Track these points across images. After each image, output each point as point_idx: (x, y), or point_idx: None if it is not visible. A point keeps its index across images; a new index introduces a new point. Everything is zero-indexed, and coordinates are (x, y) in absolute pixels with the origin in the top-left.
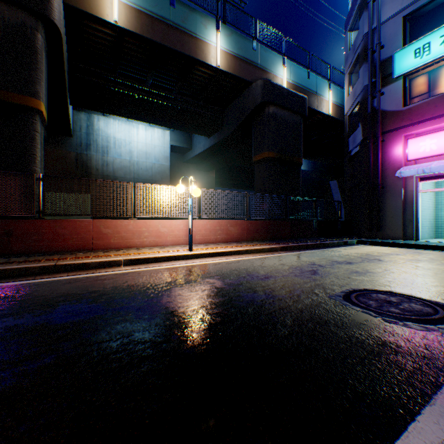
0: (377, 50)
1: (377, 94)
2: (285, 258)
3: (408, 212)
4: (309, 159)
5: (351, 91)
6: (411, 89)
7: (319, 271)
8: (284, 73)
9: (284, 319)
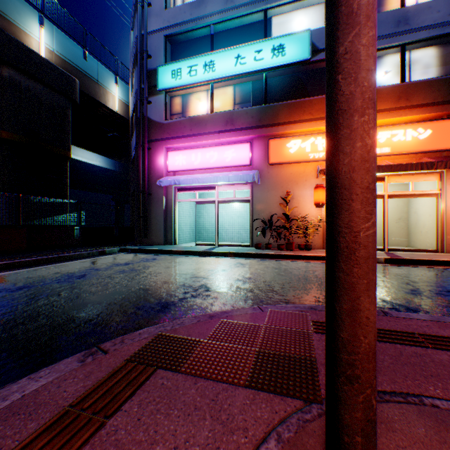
0: (145, 58)
1: (145, 100)
2: None
3: (170, 219)
4: (109, 157)
5: (132, 93)
6: (173, 107)
7: None
8: (43, 35)
9: None
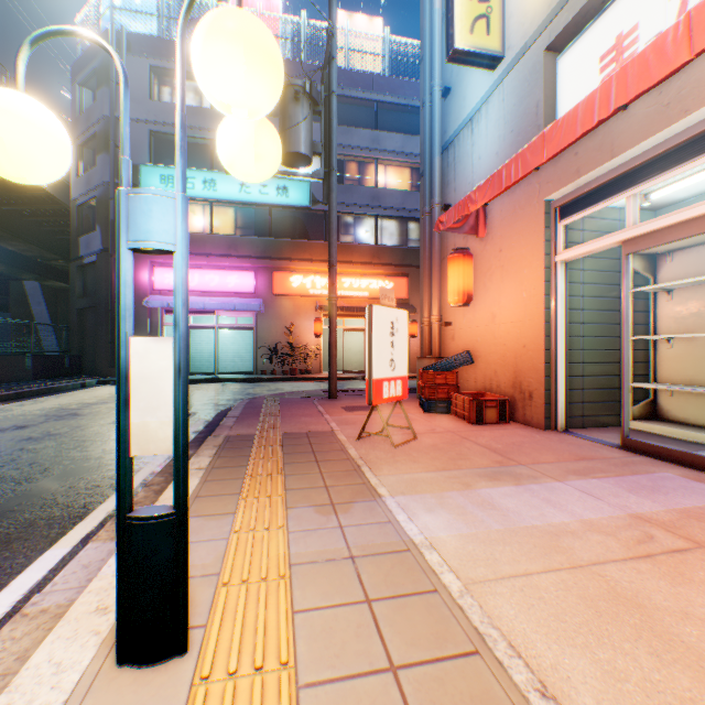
0: None
1: None
2: (15, 410)
3: None
4: None
5: (85, 175)
6: None
7: (82, 413)
8: None
9: (90, 438)
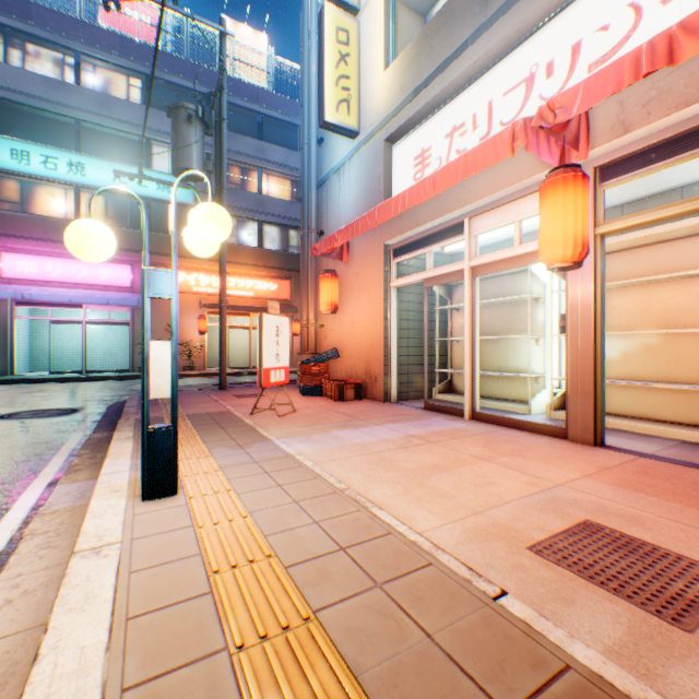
0: None
1: None
2: None
3: (4, 341)
4: None
5: None
6: (7, 190)
7: None
8: None
9: None
